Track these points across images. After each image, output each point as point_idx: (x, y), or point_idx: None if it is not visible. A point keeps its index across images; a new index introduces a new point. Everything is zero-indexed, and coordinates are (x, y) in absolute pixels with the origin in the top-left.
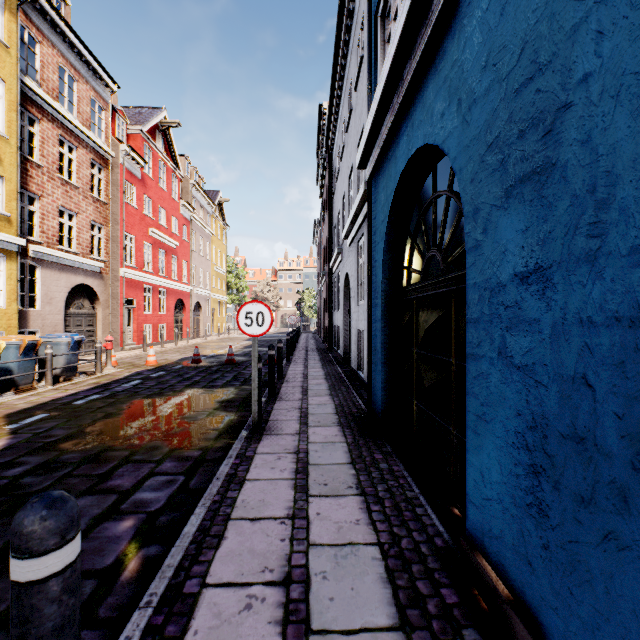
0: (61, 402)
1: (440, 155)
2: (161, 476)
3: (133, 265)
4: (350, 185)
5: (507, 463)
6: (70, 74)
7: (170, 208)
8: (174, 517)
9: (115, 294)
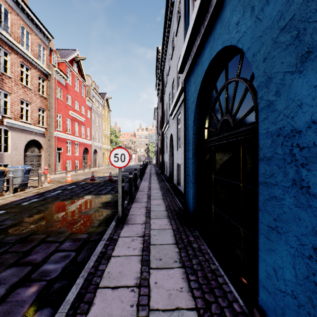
0: (15, 203)
1: (231, 56)
2: (61, 252)
3: (61, 130)
4: (173, 87)
5: (303, 270)
6: (27, 30)
7: (81, 101)
8: (64, 284)
9: (51, 145)
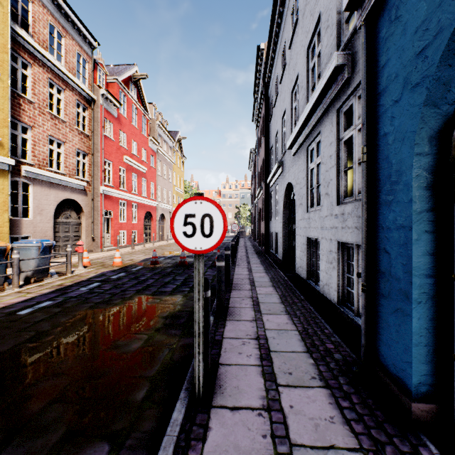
0: (7, 311)
1: None
2: None
3: (111, 184)
4: (293, 99)
5: None
6: (58, 31)
7: (140, 142)
8: None
9: (96, 207)
